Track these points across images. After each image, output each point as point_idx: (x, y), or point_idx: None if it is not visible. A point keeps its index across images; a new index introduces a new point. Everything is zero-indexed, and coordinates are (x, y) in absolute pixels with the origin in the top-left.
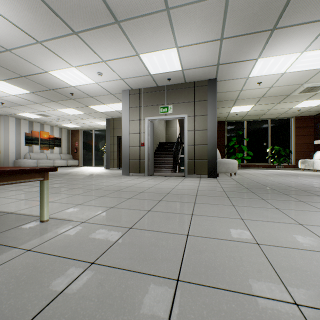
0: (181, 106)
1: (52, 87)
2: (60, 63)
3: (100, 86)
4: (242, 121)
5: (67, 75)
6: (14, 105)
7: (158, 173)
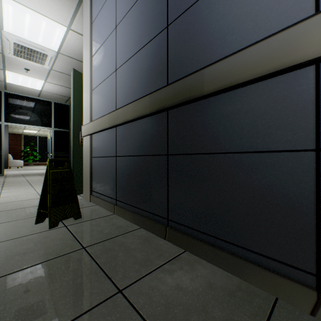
0: None
1: None
2: None
3: None
4: (36, 136)
5: None
6: None
7: None
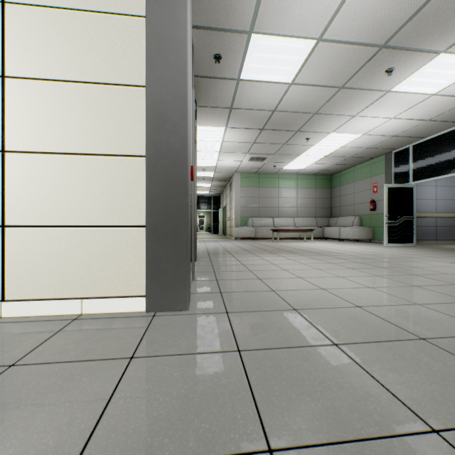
0: None
1: None
2: None
3: None
4: None
5: None
6: None
7: None
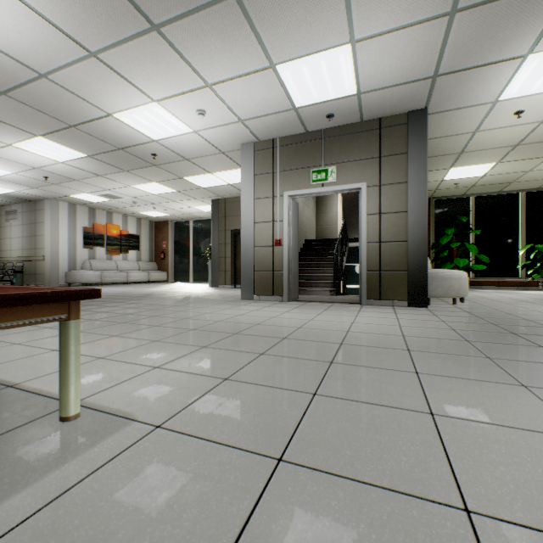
0: (353, 168)
1: (121, 144)
2: (131, 95)
3: (202, 138)
4: (465, 198)
5: (145, 119)
6: (63, 180)
7: (305, 295)
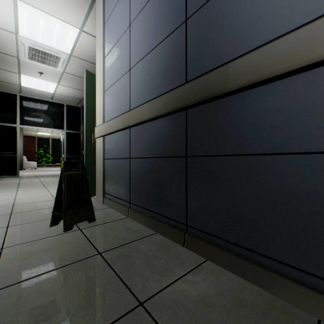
0: None
1: None
2: None
3: None
4: (48, 138)
5: None
6: None
7: None
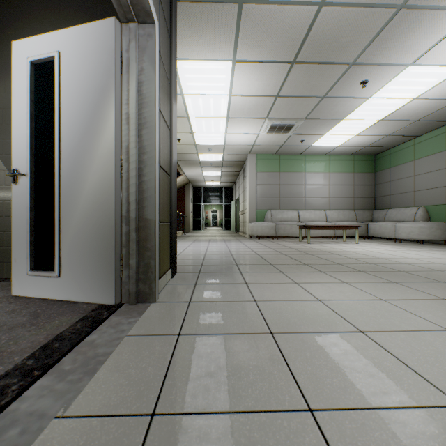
0: None
1: None
2: None
3: None
4: None
5: None
6: None
7: None
